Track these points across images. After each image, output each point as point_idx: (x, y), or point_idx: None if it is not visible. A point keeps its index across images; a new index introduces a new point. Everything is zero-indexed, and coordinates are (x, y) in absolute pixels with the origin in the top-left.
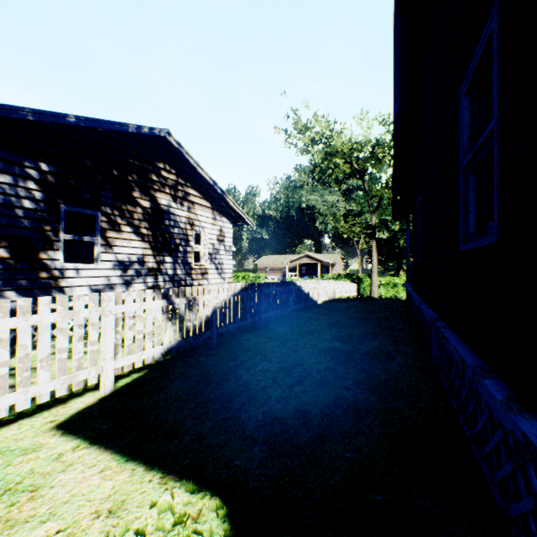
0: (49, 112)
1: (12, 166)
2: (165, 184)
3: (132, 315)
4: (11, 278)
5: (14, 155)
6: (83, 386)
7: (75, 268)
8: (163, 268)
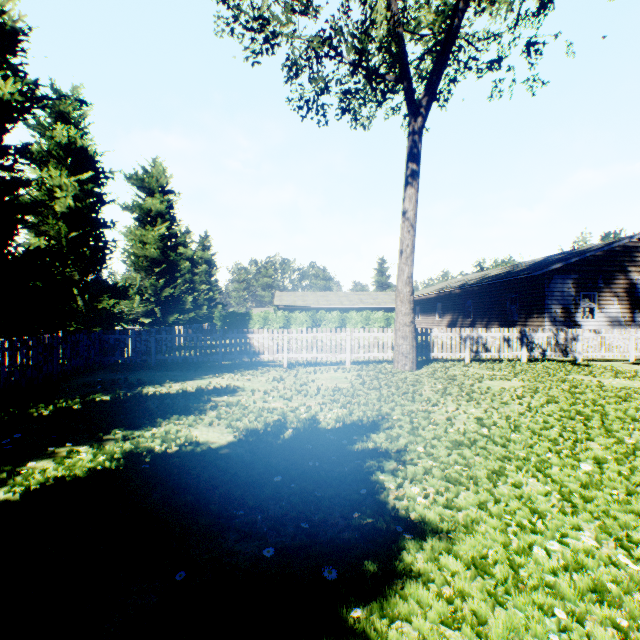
0: (580, 255)
1: (564, 280)
2: (636, 265)
3: (639, 338)
4: (563, 325)
5: (564, 275)
6: (623, 357)
7: (585, 320)
8: (634, 320)
